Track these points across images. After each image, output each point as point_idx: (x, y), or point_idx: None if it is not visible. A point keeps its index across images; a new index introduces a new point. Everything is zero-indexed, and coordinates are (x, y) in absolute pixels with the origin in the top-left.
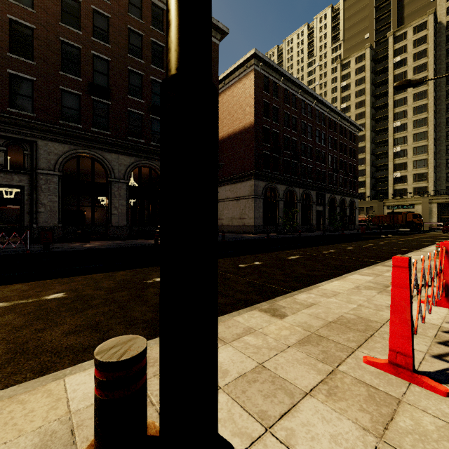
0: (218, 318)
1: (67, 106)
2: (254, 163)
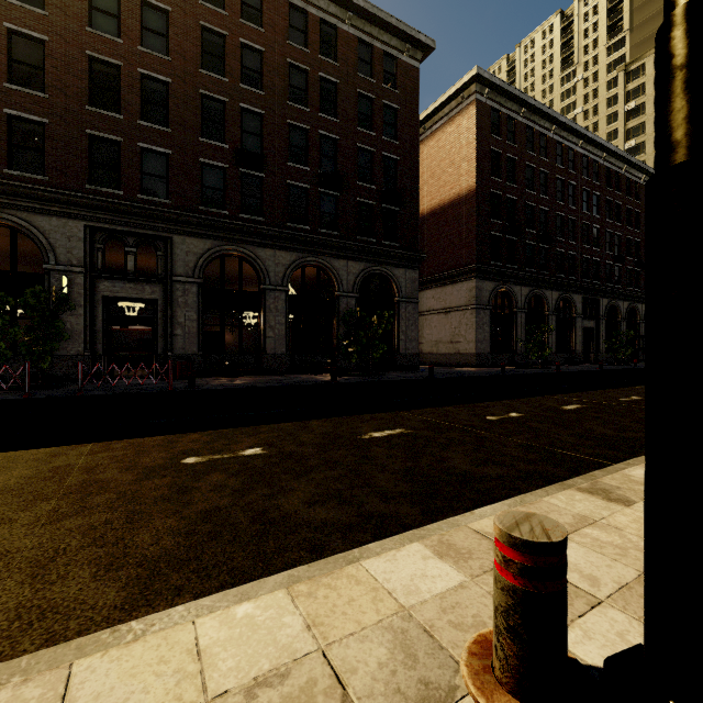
0: (518, 498)
1: (209, 185)
2: (475, 253)
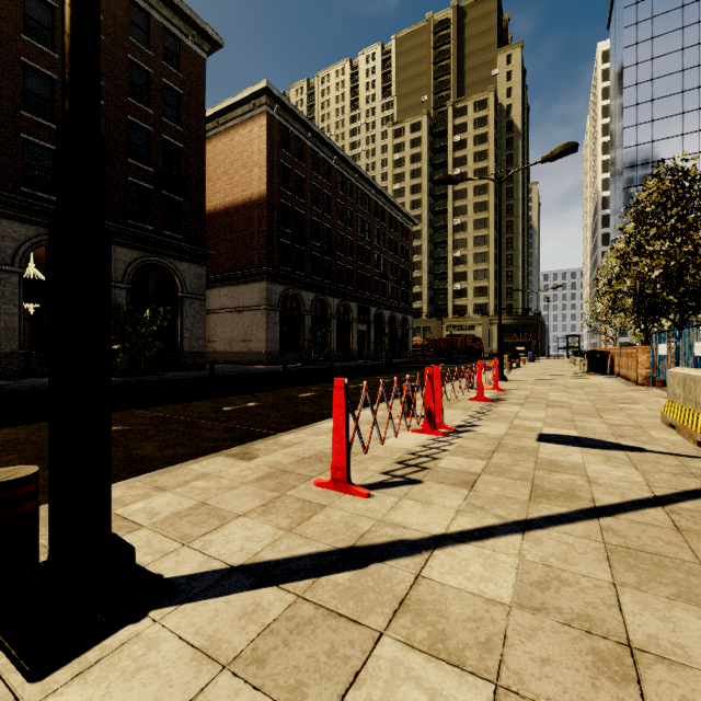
0: (165, 469)
1: None
2: (266, 256)
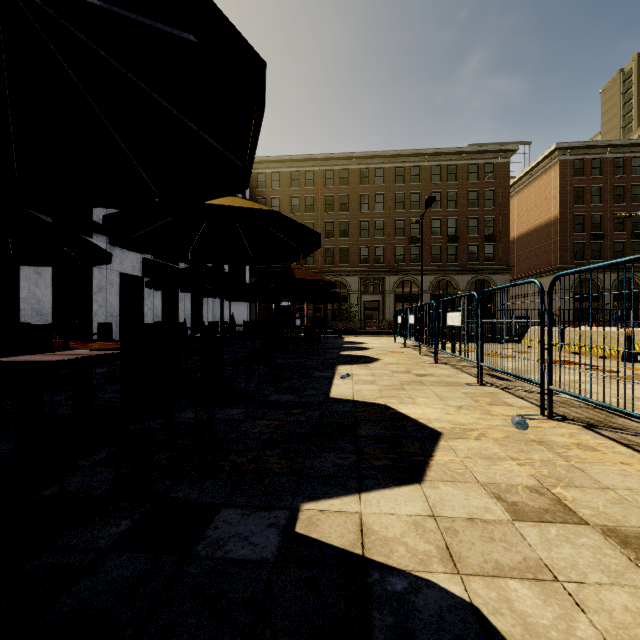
0: None
1: (398, 254)
2: (558, 257)
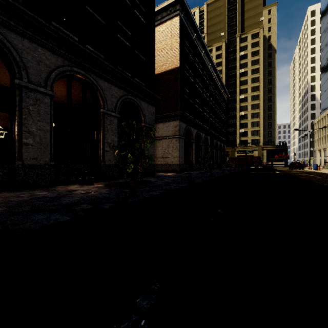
0: None
1: None
2: (179, 105)
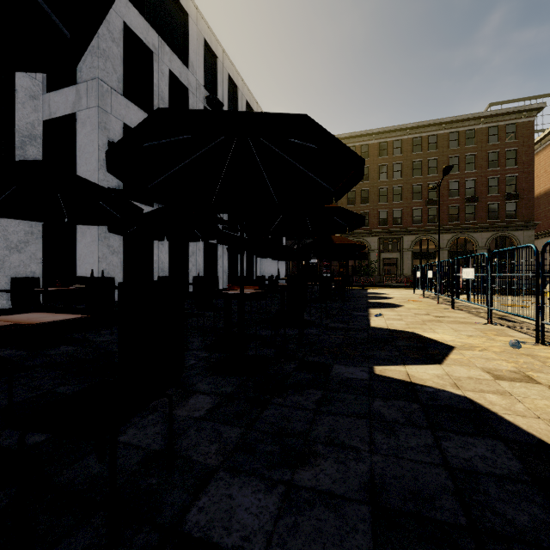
0: None
1: (415, 215)
2: None
